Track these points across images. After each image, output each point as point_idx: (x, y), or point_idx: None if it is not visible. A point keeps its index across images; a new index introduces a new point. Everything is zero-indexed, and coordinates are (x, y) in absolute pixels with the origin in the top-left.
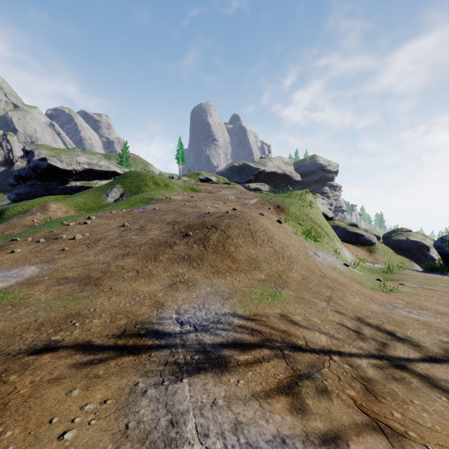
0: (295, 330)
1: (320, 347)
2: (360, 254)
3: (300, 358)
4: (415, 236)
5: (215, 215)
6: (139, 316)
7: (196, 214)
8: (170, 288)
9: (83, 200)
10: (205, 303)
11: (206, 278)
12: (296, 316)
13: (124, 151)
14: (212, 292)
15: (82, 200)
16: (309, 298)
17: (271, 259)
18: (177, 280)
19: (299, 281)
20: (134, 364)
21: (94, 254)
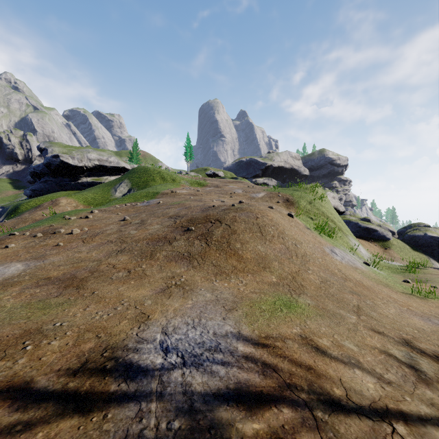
0: (325, 366)
1: (369, 402)
2: (373, 250)
3: (344, 431)
4: (434, 232)
5: (220, 208)
6: (113, 336)
7: (200, 207)
8: (162, 294)
9: (92, 196)
10: (201, 316)
11: (207, 281)
12: (322, 339)
13: (134, 148)
14: (213, 299)
15: (91, 196)
16: (333, 309)
17: (282, 257)
18: (173, 282)
19: (317, 285)
20: (73, 438)
21: (87, 250)
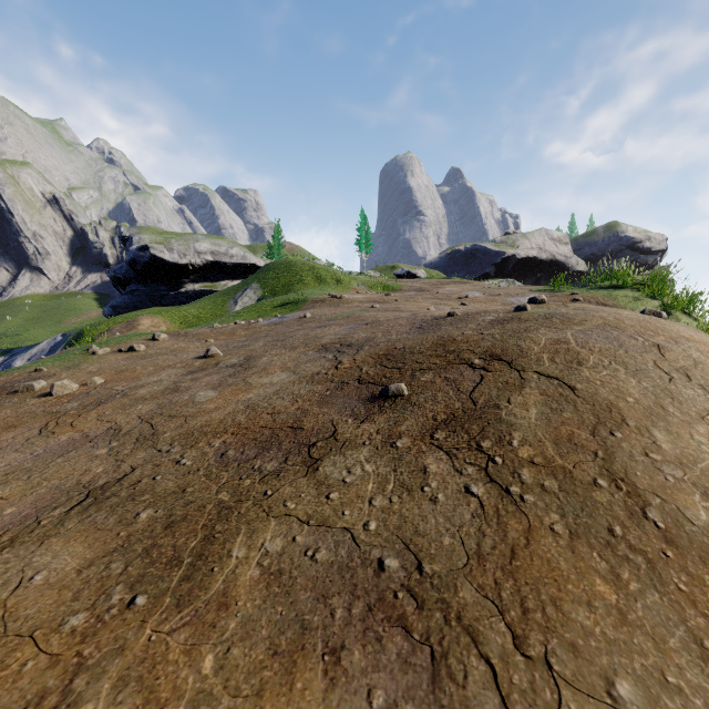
0: None
1: None
2: None
3: None
4: None
5: (480, 319)
6: None
7: (408, 320)
8: None
9: (196, 312)
10: None
11: None
12: None
13: (275, 237)
14: None
15: (194, 312)
16: None
17: None
18: None
19: None
20: None
21: (1, 473)
